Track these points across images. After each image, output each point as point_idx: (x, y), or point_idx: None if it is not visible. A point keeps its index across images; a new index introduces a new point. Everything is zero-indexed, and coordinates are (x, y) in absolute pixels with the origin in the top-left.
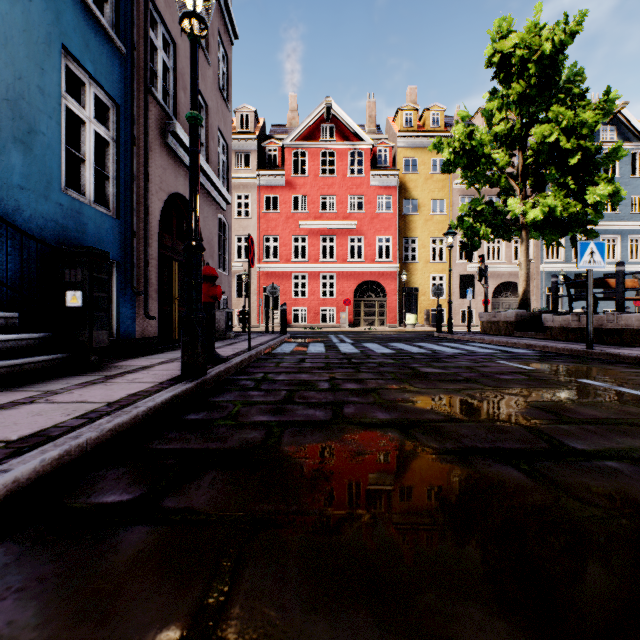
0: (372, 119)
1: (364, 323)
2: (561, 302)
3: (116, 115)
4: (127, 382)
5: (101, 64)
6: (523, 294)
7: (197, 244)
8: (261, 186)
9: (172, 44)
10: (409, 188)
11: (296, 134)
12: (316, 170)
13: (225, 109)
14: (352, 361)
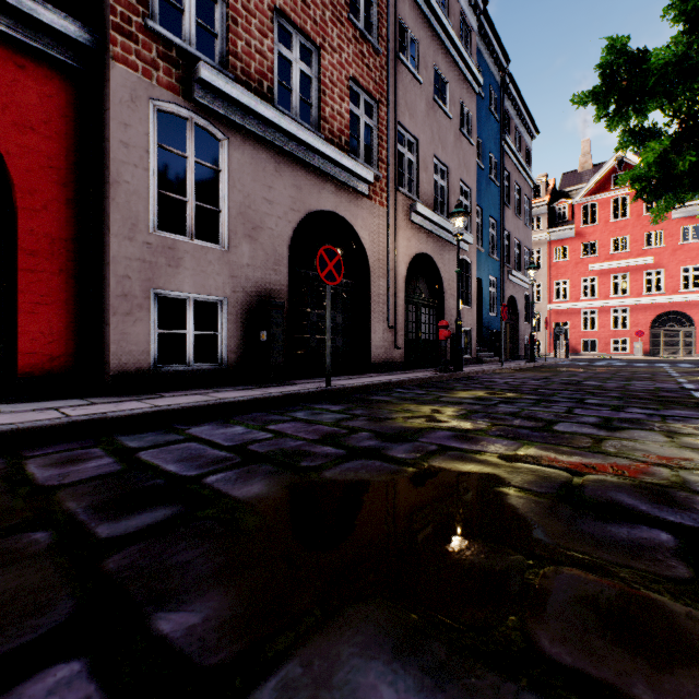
0: None
1: (664, 352)
2: None
3: (496, 282)
4: (517, 363)
5: (494, 270)
6: None
7: (533, 332)
8: (551, 241)
9: (508, 233)
10: None
11: (585, 191)
12: (606, 217)
13: (528, 231)
14: (589, 365)
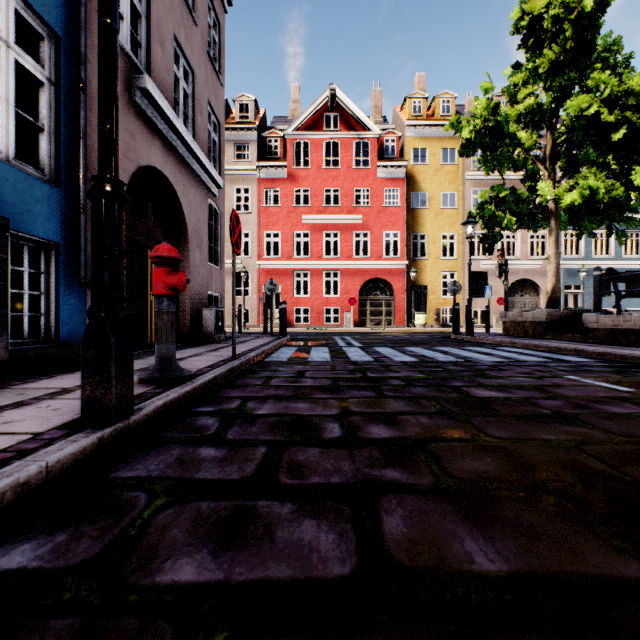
0: (378, 109)
1: (370, 323)
2: (582, 301)
3: (55, 49)
4: None
5: None
6: (552, 291)
7: (110, 187)
8: (261, 179)
9: None
10: (418, 180)
11: (298, 123)
12: (319, 161)
13: (217, 82)
14: (368, 375)
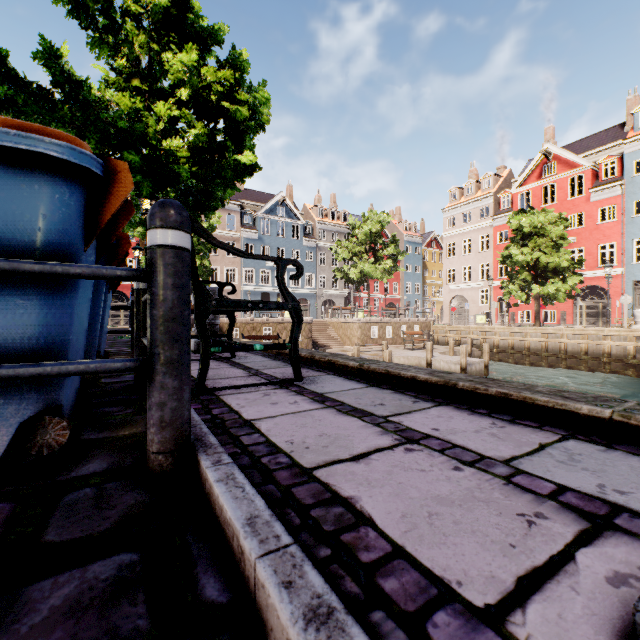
0: None
1: (111, 322)
2: None
3: None
4: None
5: None
6: None
7: None
8: None
9: None
10: None
11: None
12: None
13: None
14: None
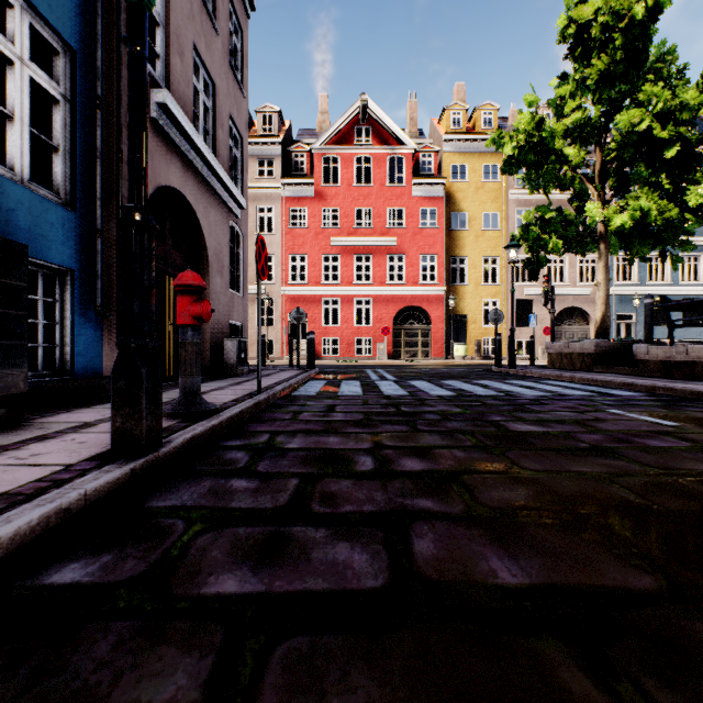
0: (414, 122)
1: (405, 355)
2: (635, 331)
3: (70, 64)
4: (7, 465)
5: None
6: (602, 320)
7: (140, 217)
8: (286, 197)
9: None
10: (457, 199)
11: (327, 137)
12: (350, 178)
13: (239, 94)
14: (402, 410)
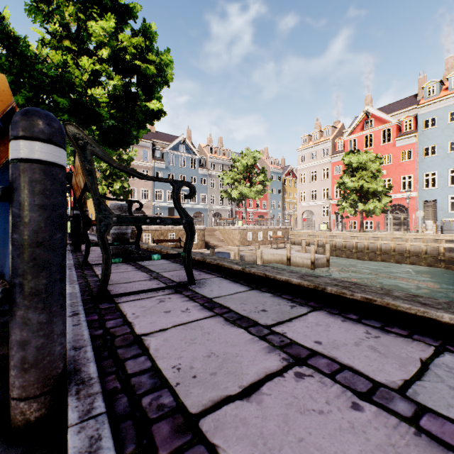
0: None
1: None
2: None
3: None
4: None
5: None
6: None
7: None
8: None
9: None
10: None
11: None
12: None
13: None
14: None
